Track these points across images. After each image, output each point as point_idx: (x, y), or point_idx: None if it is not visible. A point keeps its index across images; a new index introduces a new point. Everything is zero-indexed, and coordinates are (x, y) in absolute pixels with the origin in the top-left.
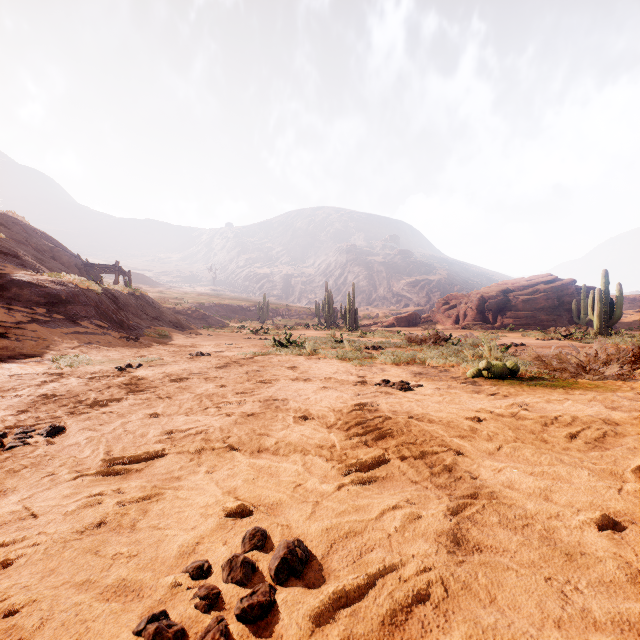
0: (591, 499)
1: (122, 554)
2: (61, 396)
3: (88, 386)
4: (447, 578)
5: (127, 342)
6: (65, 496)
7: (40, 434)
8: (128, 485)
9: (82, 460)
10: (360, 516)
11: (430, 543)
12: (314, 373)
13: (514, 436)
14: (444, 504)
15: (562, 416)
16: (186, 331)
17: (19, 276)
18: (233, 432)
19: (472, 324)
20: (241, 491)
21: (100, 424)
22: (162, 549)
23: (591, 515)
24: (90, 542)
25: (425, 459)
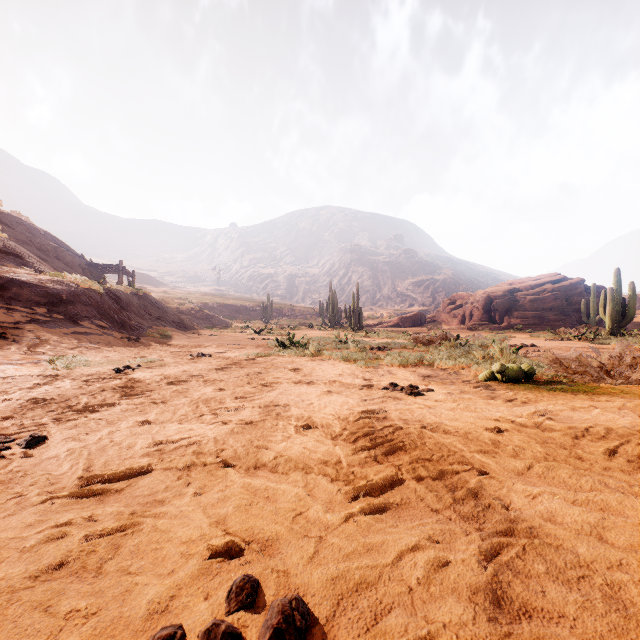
0: None
1: (78, 611)
2: (51, 400)
3: (82, 389)
4: None
5: (128, 342)
6: (28, 525)
7: (19, 444)
8: (102, 511)
9: (57, 477)
10: (373, 559)
11: (464, 604)
12: (318, 375)
13: (544, 452)
14: (475, 544)
15: (593, 427)
16: (189, 331)
17: (20, 276)
18: (228, 443)
19: (478, 324)
20: (231, 521)
21: (86, 433)
22: (128, 604)
23: None
24: (42, 592)
25: (445, 480)
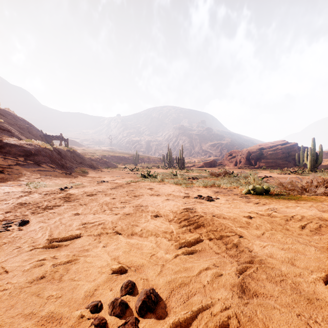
0: (318, 264)
1: (52, 296)
2: (29, 204)
3: (44, 198)
4: (239, 314)
5: (65, 175)
6: (25, 260)
7: (15, 224)
8: (59, 254)
9: (36, 239)
10: (187, 274)
11: (228, 291)
12: (162, 191)
13: (270, 227)
14: (234, 267)
15: (296, 215)
16: (96, 169)
17: (10, 141)
18: (118, 224)
19: (243, 166)
20: (121, 258)
21: (48, 219)
22: (75, 293)
23: (320, 275)
24: (35, 288)
25: (222, 240)
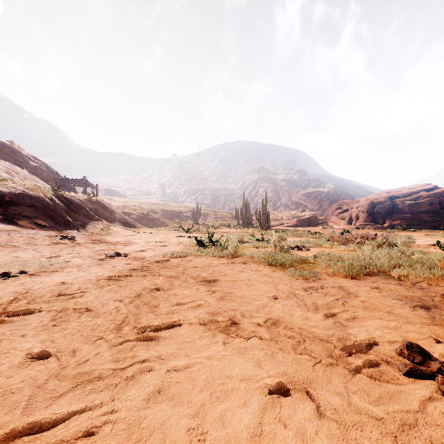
0: None
1: None
2: None
3: None
4: None
5: (58, 240)
6: None
7: None
8: None
9: None
10: None
11: None
12: (241, 298)
13: None
14: None
15: None
16: (131, 230)
17: None
18: None
19: (364, 224)
20: None
21: None
22: None
23: None
24: None
25: None
